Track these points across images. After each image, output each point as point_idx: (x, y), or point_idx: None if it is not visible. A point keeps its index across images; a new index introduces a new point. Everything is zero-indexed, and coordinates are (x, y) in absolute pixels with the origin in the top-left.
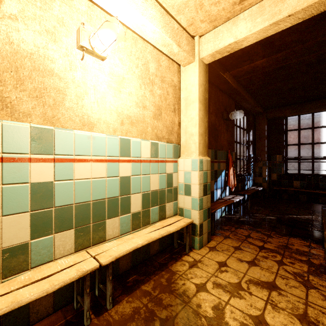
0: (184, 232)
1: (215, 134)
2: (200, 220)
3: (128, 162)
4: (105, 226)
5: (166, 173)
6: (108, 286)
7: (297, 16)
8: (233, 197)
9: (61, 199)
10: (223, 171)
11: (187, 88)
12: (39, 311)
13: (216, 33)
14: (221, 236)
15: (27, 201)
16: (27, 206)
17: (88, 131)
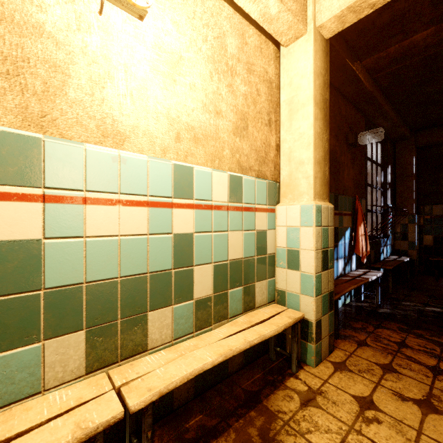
0: (287, 333)
1: (335, 169)
2: (318, 314)
3: (188, 209)
4: (145, 324)
5: (255, 230)
6: None
7: None
8: (365, 272)
9: (59, 273)
10: (347, 229)
11: (291, 83)
12: None
13: None
14: (352, 341)
15: None
16: None
17: (114, 148)
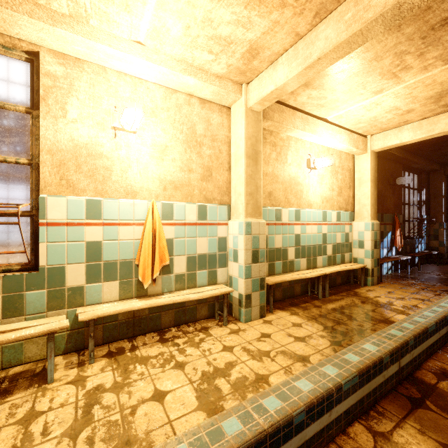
0: (358, 275)
1: (381, 200)
2: (372, 266)
3: (325, 225)
4: (316, 260)
5: (345, 232)
6: (327, 285)
7: (446, 132)
8: (400, 256)
9: (302, 242)
10: (389, 232)
11: (360, 171)
12: (297, 292)
13: (385, 135)
14: (389, 283)
15: (294, 242)
16: (294, 244)
17: (310, 209)
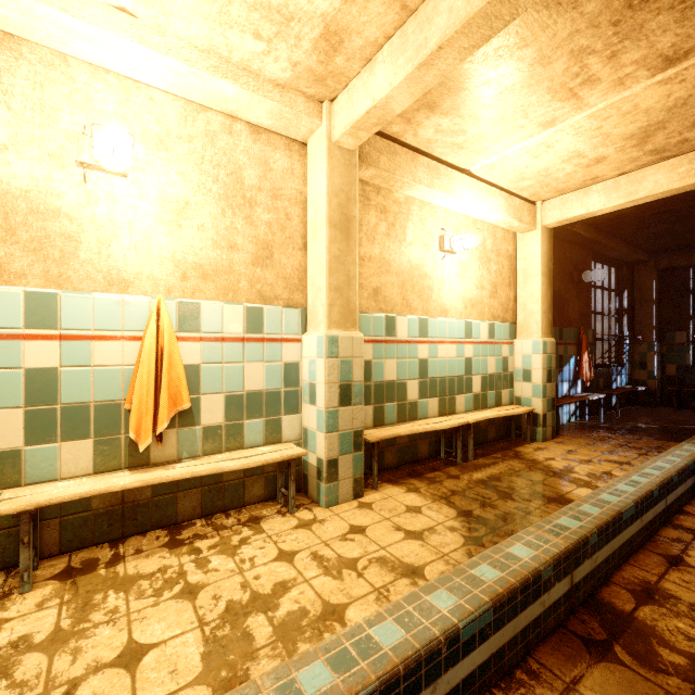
0: (522, 424)
1: (560, 306)
2: (544, 409)
3: (470, 344)
4: (455, 400)
5: (502, 356)
6: (471, 442)
7: (656, 196)
8: (588, 395)
9: (432, 372)
10: (572, 357)
11: (526, 259)
12: (422, 453)
13: (563, 201)
14: (570, 436)
15: (417, 372)
16: (417, 374)
17: (444, 317)
